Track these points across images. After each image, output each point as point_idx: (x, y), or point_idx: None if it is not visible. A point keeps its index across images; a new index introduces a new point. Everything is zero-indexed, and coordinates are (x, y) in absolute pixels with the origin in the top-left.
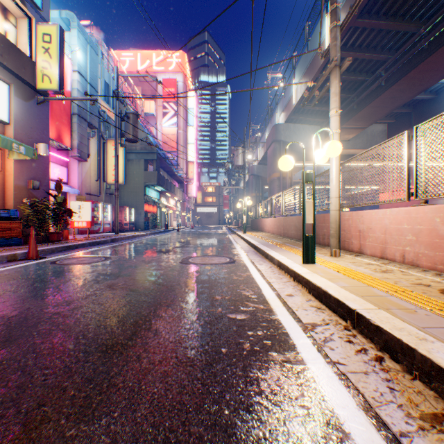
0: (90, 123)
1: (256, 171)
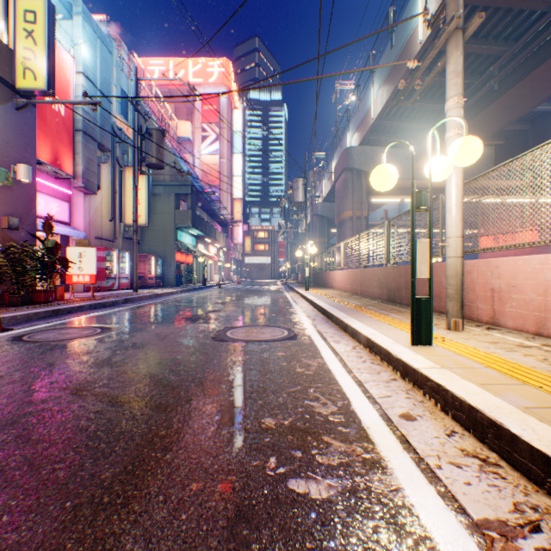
0: (101, 144)
1: (320, 211)
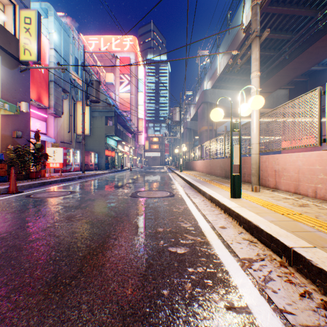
0: (63, 88)
1: (189, 125)
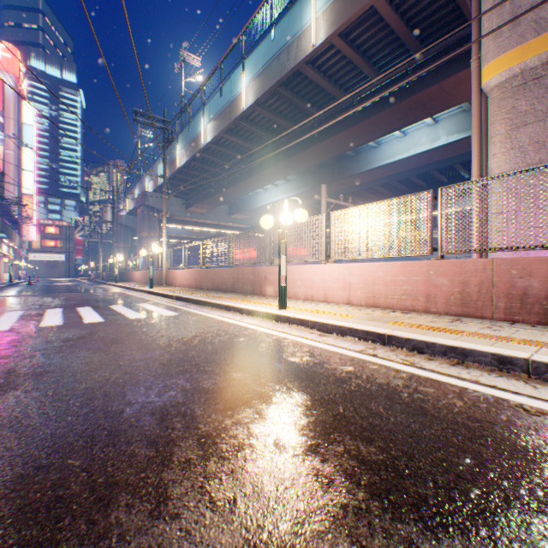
0: None
1: (126, 221)
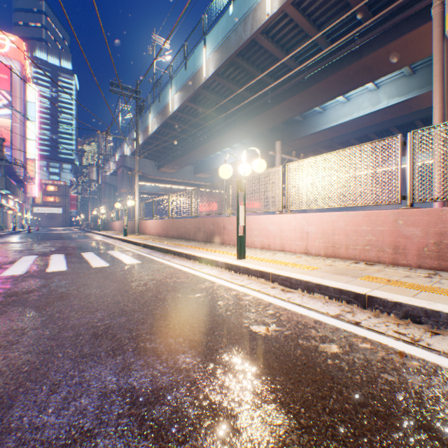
0: None
1: (109, 180)
